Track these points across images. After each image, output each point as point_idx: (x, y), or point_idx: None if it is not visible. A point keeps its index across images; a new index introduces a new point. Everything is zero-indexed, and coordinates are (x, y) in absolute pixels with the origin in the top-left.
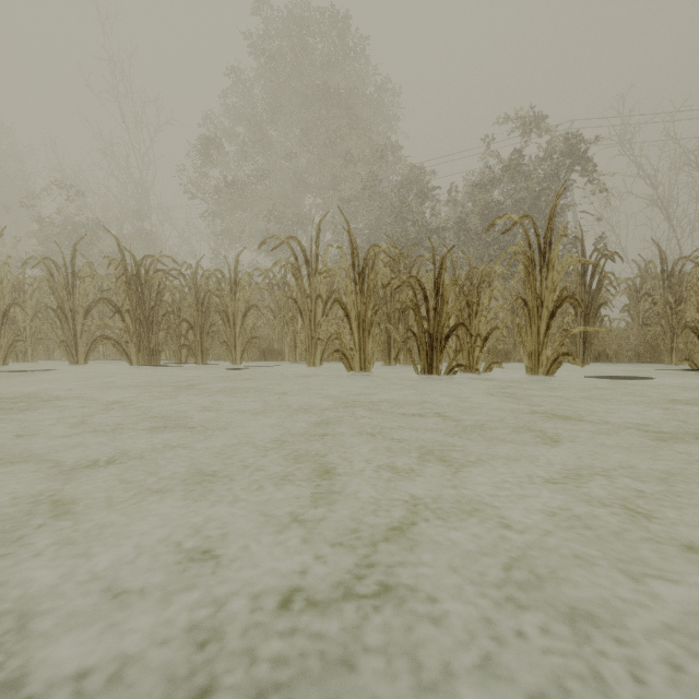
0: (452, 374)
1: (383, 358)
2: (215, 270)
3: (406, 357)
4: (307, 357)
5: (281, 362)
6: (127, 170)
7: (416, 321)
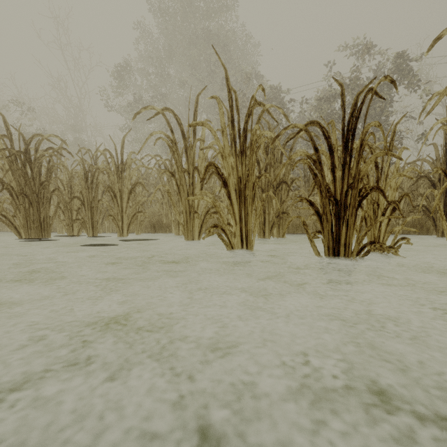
0: (364, 254)
1: (259, 231)
2: (103, 150)
3: (279, 230)
4: (185, 231)
5: (168, 233)
6: (71, 100)
7: (317, 185)
